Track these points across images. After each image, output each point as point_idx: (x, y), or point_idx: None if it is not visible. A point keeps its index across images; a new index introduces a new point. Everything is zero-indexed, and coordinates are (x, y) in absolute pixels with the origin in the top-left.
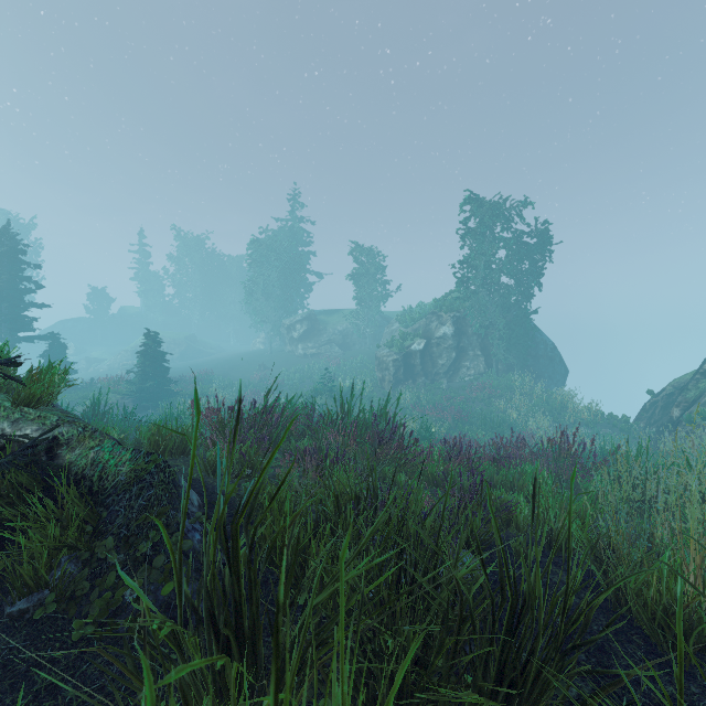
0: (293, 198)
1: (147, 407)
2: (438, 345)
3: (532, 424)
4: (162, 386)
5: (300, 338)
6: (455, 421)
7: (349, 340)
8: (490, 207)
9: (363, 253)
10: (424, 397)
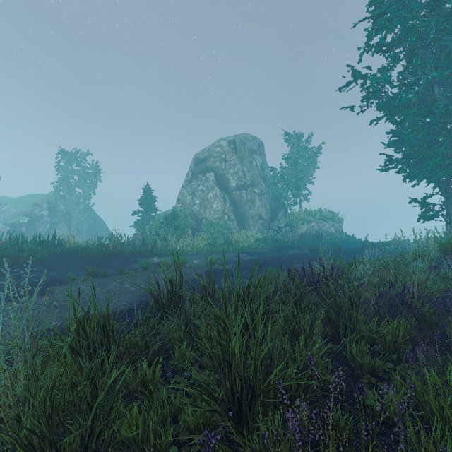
0: None
1: None
2: (39, 221)
3: None
4: None
5: None
6: None
7: None
8: (70, 155)
9: None
10: None
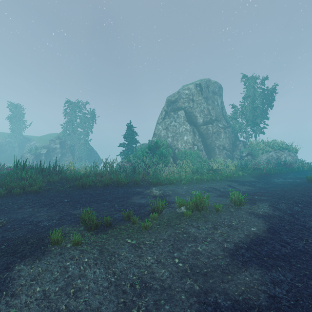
0: None
1: None
2: (53, 152)
3: None
4: None
5: None
6: None
7: (3, 148)
8: (74, 104)
9: (13, 106)
10: None
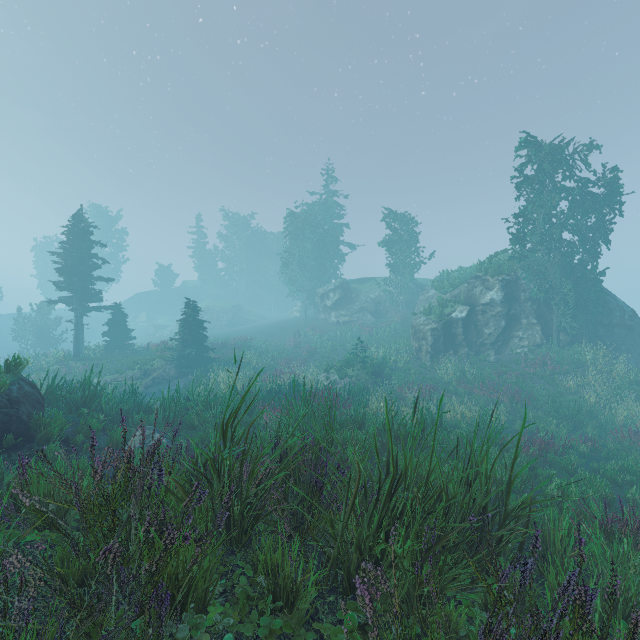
0: (327, 173)
1: (187, 373)
2: (484, 313)
3: (621, 412)
4: (200, 353)
5: (333, 306)
6: (513, 404)
7: (381, 308)
8: (549, 153)
9: (396, 219)
10: (468, 371)
